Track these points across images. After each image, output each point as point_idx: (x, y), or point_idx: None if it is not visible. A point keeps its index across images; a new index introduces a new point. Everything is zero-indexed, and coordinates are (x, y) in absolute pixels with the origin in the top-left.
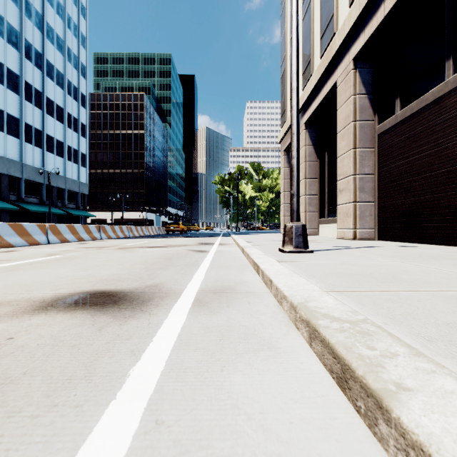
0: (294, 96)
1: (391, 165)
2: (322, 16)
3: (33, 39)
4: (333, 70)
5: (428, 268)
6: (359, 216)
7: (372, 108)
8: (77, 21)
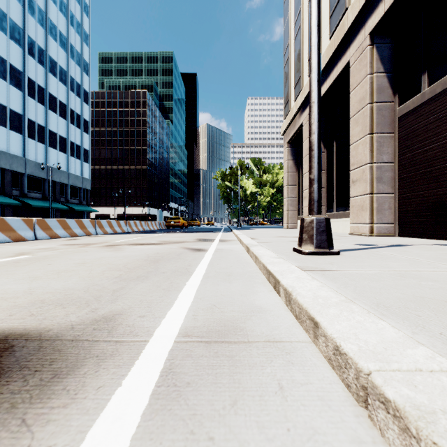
0: (314, 54)
1: (416, 151)
2: None
3: (36, 36)
4: (344, 50)
5: None
6: (376, 210)
7: (391, 88)
8: (80, 18)
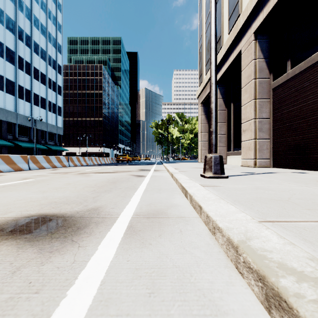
0: (213, 53)
1: (283, 111)
2: (230, 3)
3: (24, 26)
4: (238, 42)
5: None
6: (258, 150)
7: (268, 69)
8: (55, 13)
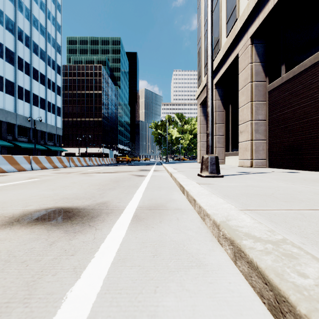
0: (209, 60)
1: (278, 113)
2: (227, 7)
3: (24, 27)
4: (235, 45)
5: (315, 190)
6: (255, 150)
7: (264, 73)
8: (54, 14)
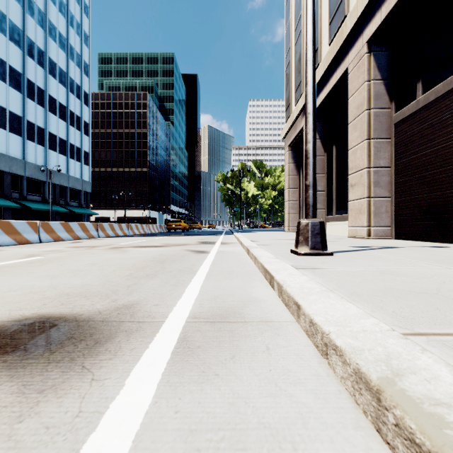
0: (310, 68)
1: (411, 156)
2: None
3: (36, 37)
4: (343, 56)
5: None
6: (374, 213)
7: (388, 95)
8: (80, 19)
